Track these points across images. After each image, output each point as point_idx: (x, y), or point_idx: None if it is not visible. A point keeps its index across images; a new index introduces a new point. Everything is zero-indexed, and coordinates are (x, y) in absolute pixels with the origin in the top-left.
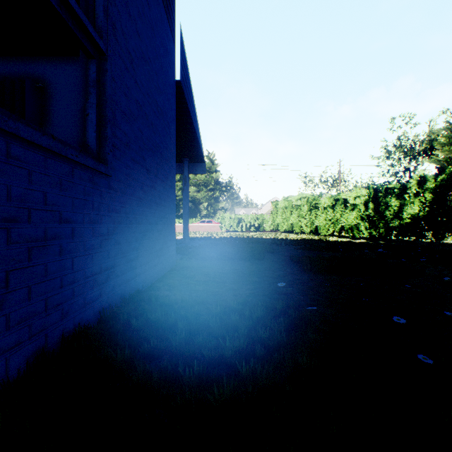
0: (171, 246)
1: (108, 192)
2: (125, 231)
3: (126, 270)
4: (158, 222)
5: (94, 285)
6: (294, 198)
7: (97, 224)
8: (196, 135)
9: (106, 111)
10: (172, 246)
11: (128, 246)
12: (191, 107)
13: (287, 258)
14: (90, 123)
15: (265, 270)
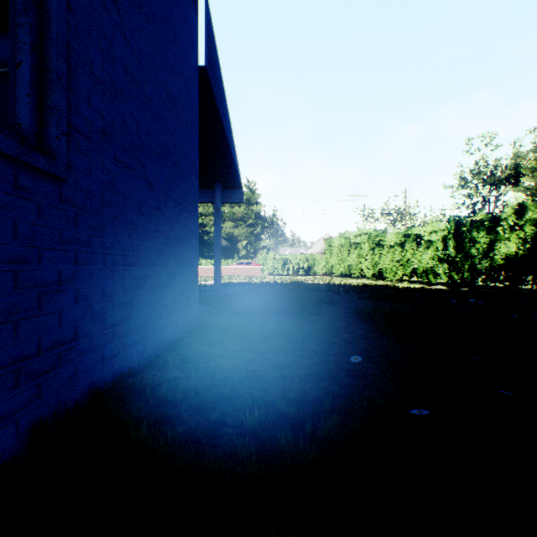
0: (193, 297)
1: (58, 207)
2: (101, 276)
3: (102, 342)
4: (169, 262)
5: (20, 381)
6: (353, 234)
7: (28, 264)
8: (230, 151)
9: (52, 60)
10: (194, 296)
11: (107, 302)
12: (222, 110)
13: (352, 312)
14: (19, 79)
15: (324, 332)
